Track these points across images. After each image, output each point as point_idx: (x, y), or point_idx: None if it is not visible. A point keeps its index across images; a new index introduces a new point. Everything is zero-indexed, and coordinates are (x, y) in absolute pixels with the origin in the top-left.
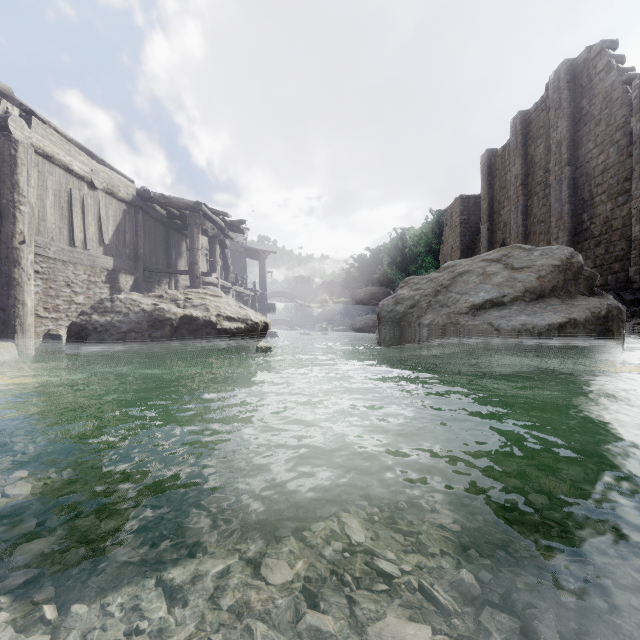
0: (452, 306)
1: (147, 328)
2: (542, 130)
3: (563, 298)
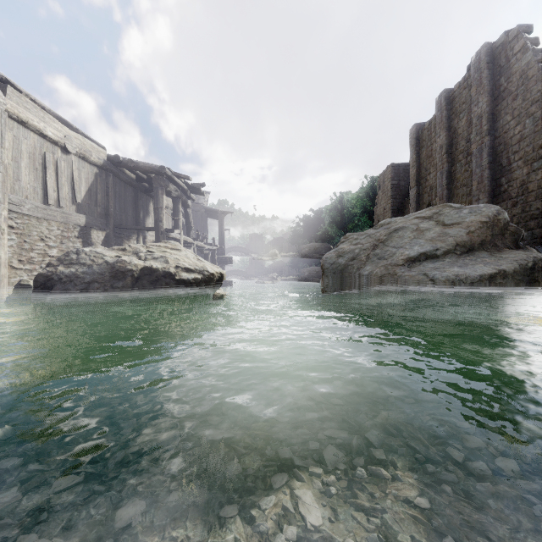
0: (389, 259)
1: (109, 279)
2: (464, 105)
3: (491, 251)
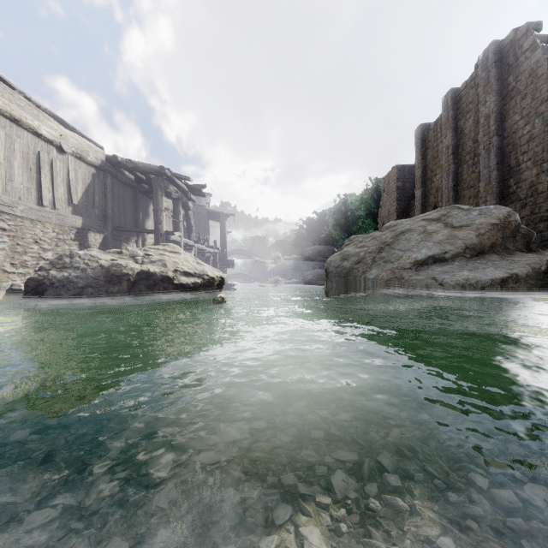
0: (396, 262)
1: (104, 283)
2: (471, 105)
3: (502, 254)
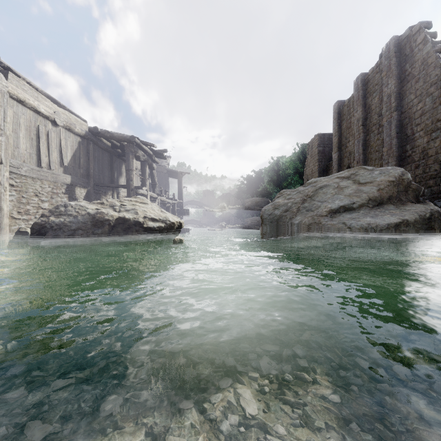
0: (315, 210)
1: (91, 227)
2: (377, 86)
3: (397, 205)
